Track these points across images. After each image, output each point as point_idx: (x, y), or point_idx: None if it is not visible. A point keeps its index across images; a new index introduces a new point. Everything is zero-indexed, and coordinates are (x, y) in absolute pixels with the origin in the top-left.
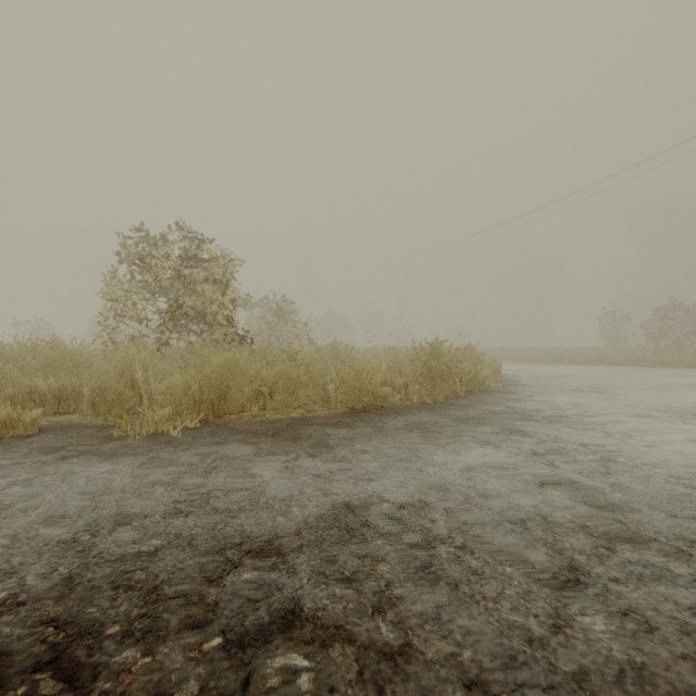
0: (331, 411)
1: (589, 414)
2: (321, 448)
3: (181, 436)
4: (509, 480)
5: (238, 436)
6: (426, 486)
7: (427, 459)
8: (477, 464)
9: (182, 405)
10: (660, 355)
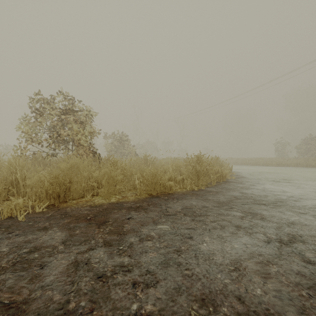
0: (137, 197)
1: (293, 199)
2: (118, 234)
3: (24, 221)
4: (274, 279)
5: (65, 220)
6: (200, 292)
7: (198, 247)
8: (240, 254)
9: (42, 194)
10: (307, 161)
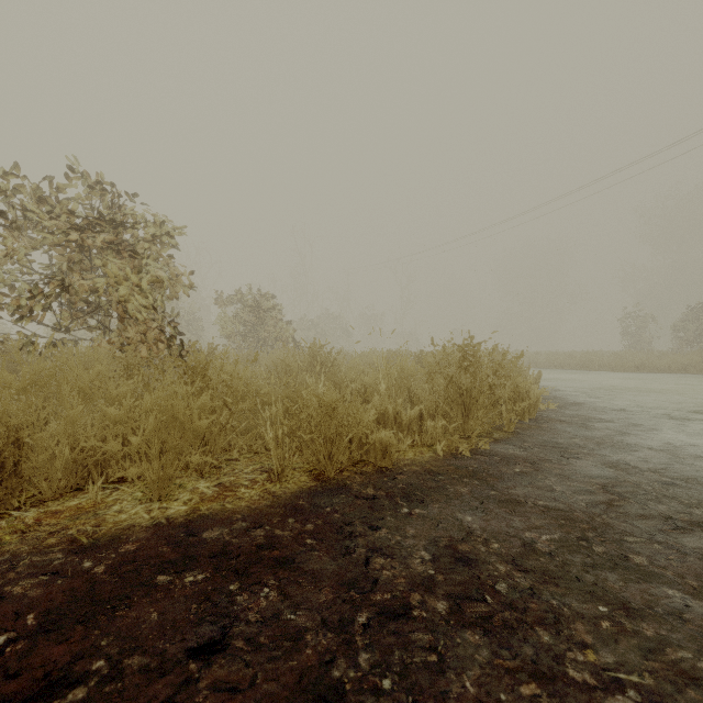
0: (268, 489)
1: None
2: None
3: None
4: None
5: None
6: None
7: None
8: None
9: None
10: None
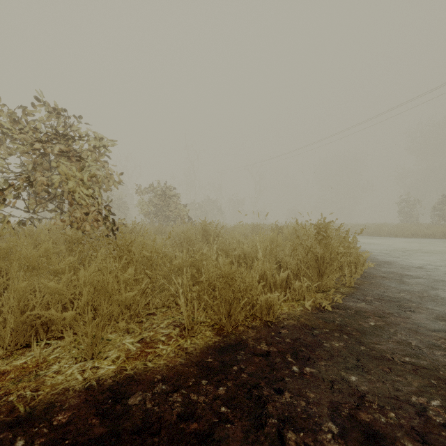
0: (181, 345)
1: None
2: None
3: None
4: None
5: None
6: None
7: None
8: None
9: None
10: None
